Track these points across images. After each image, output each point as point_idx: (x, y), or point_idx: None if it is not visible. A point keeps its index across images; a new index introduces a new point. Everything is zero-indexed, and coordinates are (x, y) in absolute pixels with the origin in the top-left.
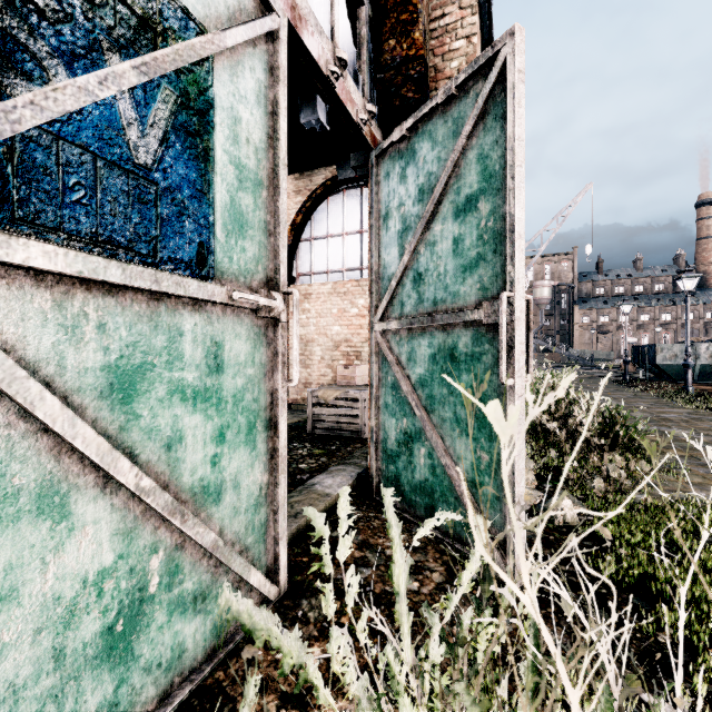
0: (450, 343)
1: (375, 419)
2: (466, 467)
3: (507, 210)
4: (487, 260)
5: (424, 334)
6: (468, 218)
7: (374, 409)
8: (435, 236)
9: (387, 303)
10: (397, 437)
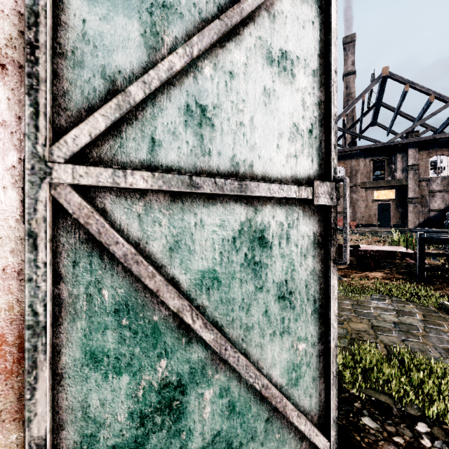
0: (259, 222)
1: (49, 412)
2: (281, 371)
3: (332, 99)
4: (304, 137)
5: (212, 206)
6: (284, 76)
7: (48, 388)
8: (234, 64)
9: (108, 125)
10: (138, 408)
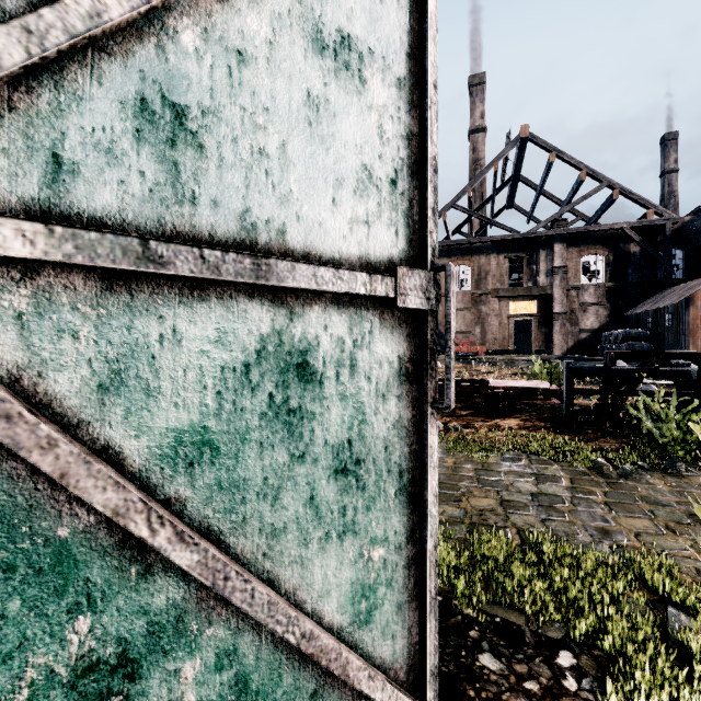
0: (297, 336)
1: None
2: (341, 603)
3: (429, 131)
4: (383, 191)
5: (200, 303)
6: (346, 79)
7: None
8: (248, 39)
9: None
10: None
